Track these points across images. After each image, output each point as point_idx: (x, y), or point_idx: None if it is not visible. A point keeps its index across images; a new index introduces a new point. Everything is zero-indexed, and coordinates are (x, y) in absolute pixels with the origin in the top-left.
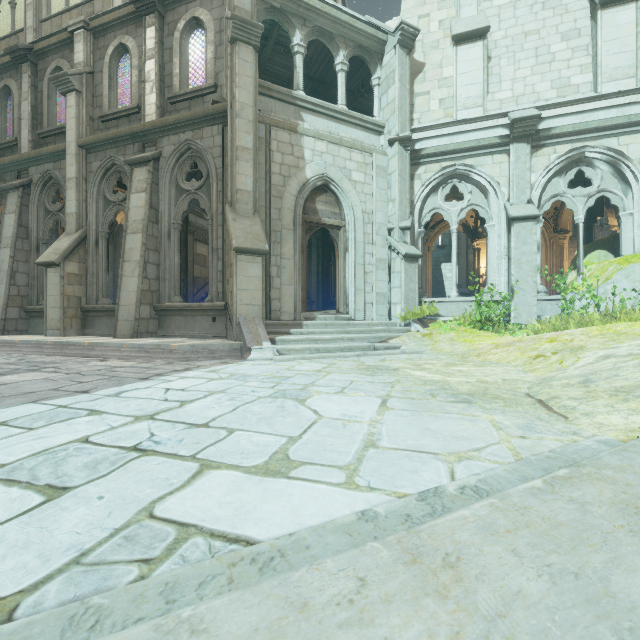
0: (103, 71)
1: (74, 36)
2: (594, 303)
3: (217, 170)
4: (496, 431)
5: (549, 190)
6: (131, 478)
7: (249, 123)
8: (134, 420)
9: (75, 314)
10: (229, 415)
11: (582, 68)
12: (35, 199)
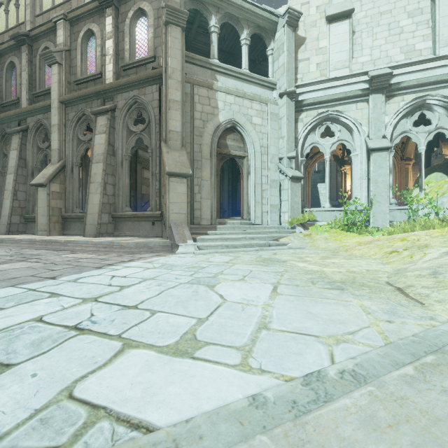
0: (77, 49)
1: (57, 25)
2: (434, 212)
3: (155, 117)
4: (366, 315)
5: (399, 128)
6: (64, 356)
7: (178, 82)
8: (82, 302)
9: (57, 220)
10: (154, 298)
11: (424, 37)
12: (31, 140)
